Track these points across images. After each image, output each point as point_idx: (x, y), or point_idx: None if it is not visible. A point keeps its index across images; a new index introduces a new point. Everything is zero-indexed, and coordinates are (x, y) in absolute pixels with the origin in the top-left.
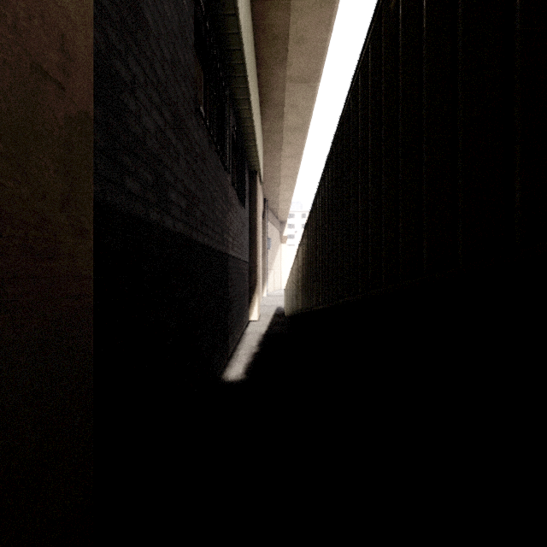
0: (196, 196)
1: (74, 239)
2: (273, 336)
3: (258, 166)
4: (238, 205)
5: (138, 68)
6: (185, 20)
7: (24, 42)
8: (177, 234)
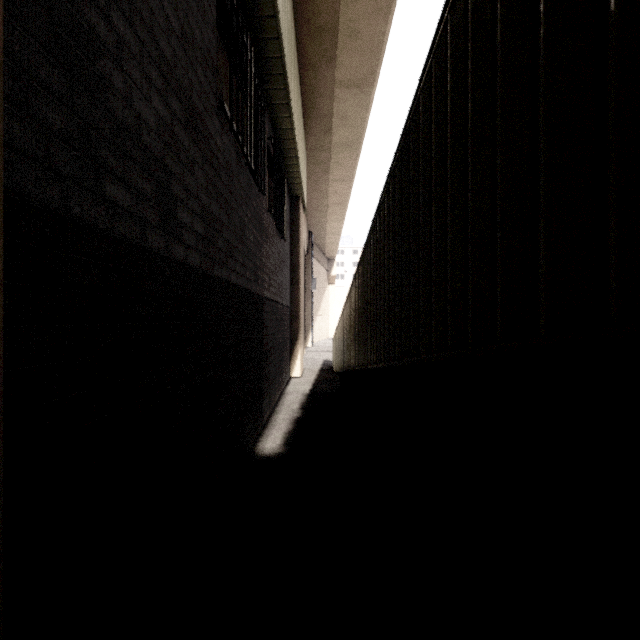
0: (218, 219)
1: None
2: (320, 396)
3: (301, 190)
4: (277, 236)
5: (127, 31)
6: None
7: None
8: (191, 268)
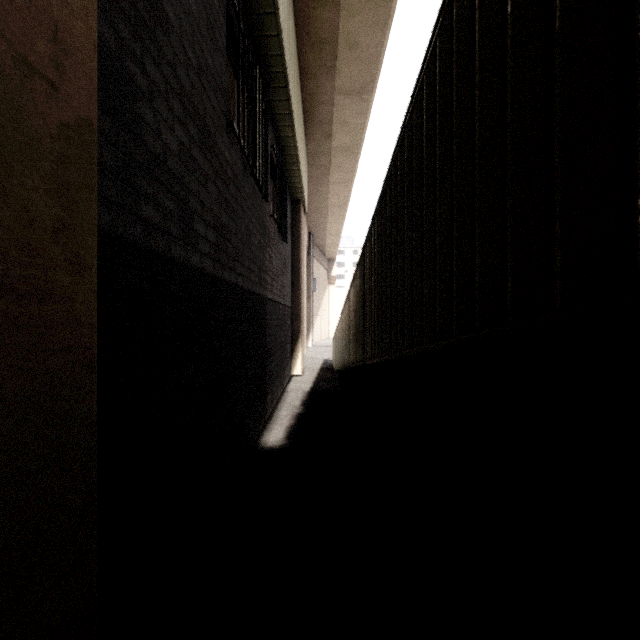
0: (227, 228)
1: (72, 278)
2: (320, 394)
3: (302, 193)
4: (279, 239)
5: (156, 73)
6: (214, 17)
7: (3, 26)
8: (205, 273)
